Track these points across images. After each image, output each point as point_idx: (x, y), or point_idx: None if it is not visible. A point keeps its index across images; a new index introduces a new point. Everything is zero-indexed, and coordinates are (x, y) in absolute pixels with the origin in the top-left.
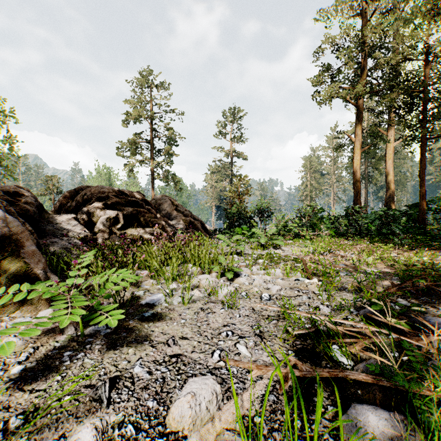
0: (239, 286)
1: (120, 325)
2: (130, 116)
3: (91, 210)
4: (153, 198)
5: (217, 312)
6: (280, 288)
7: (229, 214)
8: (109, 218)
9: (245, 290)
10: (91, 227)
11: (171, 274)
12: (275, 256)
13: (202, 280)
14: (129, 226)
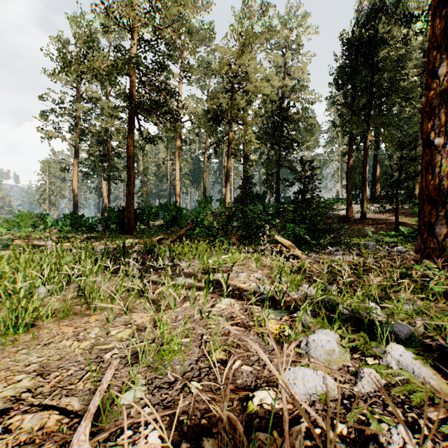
0: None
1: None
2: None
3: None
4: None
5: None
6: None
7: None
8: None
9: None
10: None
11: None
12: None
13: None
14: None
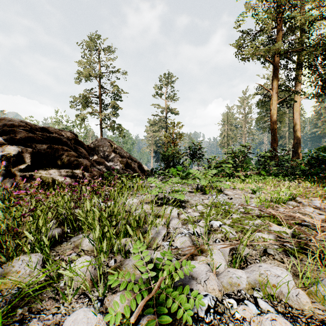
0: None
1: None
2: (81, 74)
3: None
4: (93, 141)
5: None
6: None
7: (164, 156)
8: (7, 155)
9: None
10: None
11: None
12: (231, 210)
13: None
14: (43, 166)
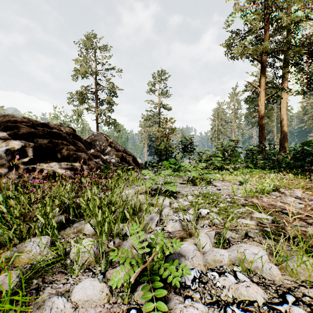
0: None
1: None
2: (78, 72)
3: None
4: (90, 135)
5: None
6: None
7: (157, 150)
8: (12, 149)
9: None
10: None
11: None
12: (218, 200)
13: (79, 304)
14: (44, 160)
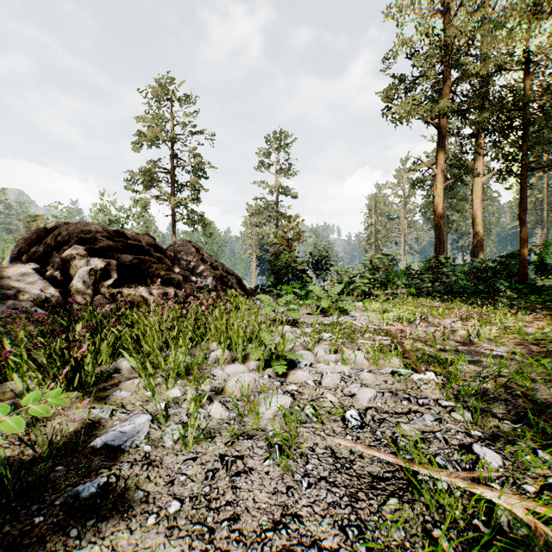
0: (298, 389)
1: (1, 537)
2: (143, 136)
3: (67, 258)
4: (170, 245)
5: (257, 469)
6: (374, 394)
7: (274, 267)
8: (94, 269)
9: (310, 399)
10: (66, 283)
11: (173, 370)
12: (346, 327)
13: (231, 375)
14: (127, 282)
